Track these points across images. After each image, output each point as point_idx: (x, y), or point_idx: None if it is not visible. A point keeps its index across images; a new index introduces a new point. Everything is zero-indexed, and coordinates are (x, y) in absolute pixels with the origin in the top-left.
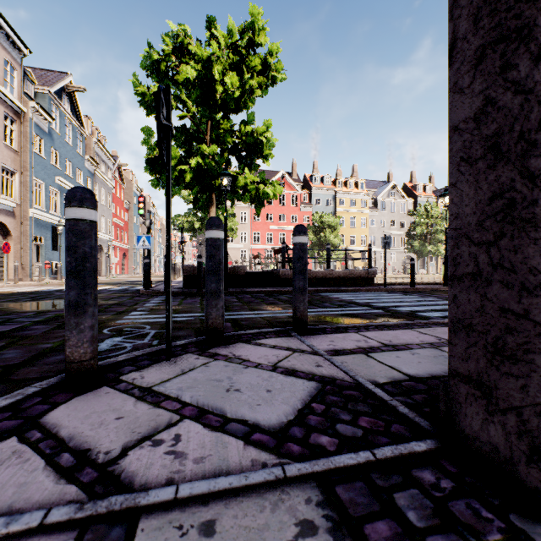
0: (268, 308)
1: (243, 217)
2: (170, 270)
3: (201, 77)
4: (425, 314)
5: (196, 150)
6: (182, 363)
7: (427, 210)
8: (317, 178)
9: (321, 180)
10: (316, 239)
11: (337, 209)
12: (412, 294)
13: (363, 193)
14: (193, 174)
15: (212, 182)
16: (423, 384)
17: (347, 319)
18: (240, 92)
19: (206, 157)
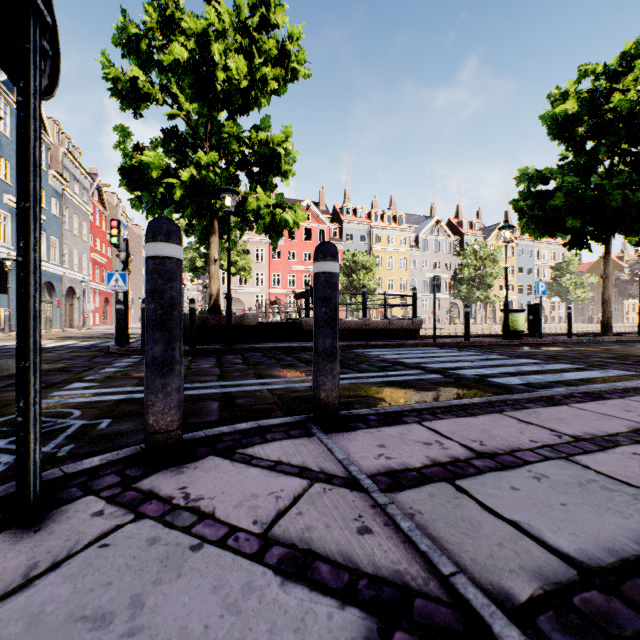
0: (282, 373)
1: (260, 255)
2: (29, 320)
3: (195, 58)
4: (500, 381)
5: (192, 160)
6: (48, 537)
7: (475, 249)
8: (349, 210)
9: (354, 212)
10: (348, 282)
11: (373, 247)
12: (470, 350)
13: (403, 229)
14: (185, 190)
15: (212, 202)
16: (625, 600)
17: (396, 392)
18: (248, 82)
19: (203, 168)
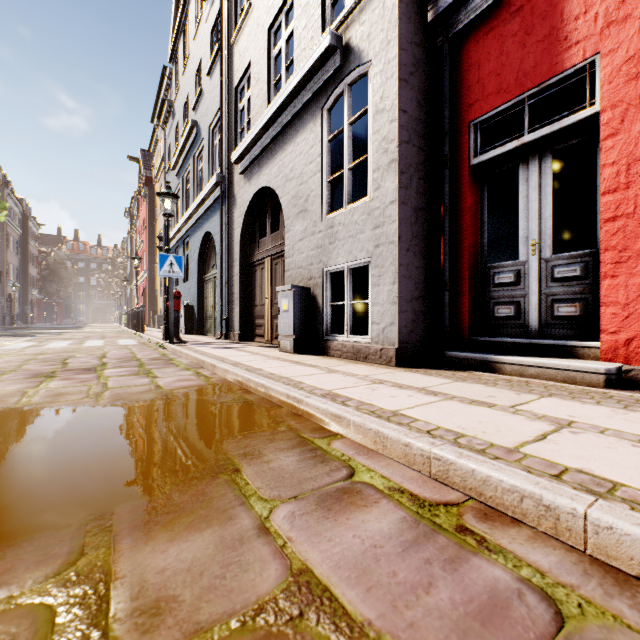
0: None
1: None
2: None
3: None
4: None
5: None
6: None
7: None
8: None
9: None
10: None
11: None
12: None
13: None
14: None
15: None
16: None
17: None
18: None
19: None
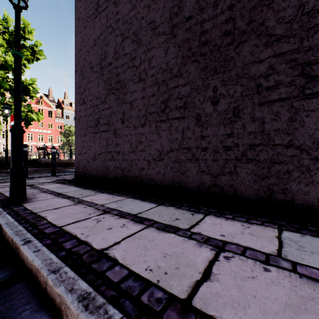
0: (38, 174)
1: None
2: None
3: None
4: None
5: None
6: None
7: None
8: (67, 103)
9: (70, 104)
10: (66, 141)
11: None
12: None
13: None
14: None
15: None
16: None
17: None
18: None
19: None
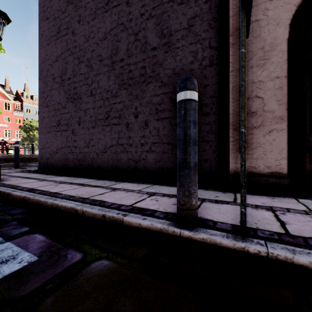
0: None
1: None
2: None
3: None
4: None
5: None
6: None
7: None
8: (28, 95)
9: (31, 97)
10: (27, 136)
11: None
12: None
13: None
14: None
15: None
16: None
17: None
18: None
19: None
